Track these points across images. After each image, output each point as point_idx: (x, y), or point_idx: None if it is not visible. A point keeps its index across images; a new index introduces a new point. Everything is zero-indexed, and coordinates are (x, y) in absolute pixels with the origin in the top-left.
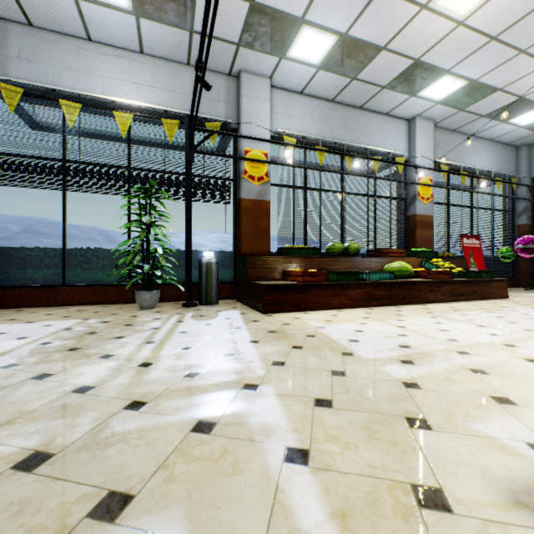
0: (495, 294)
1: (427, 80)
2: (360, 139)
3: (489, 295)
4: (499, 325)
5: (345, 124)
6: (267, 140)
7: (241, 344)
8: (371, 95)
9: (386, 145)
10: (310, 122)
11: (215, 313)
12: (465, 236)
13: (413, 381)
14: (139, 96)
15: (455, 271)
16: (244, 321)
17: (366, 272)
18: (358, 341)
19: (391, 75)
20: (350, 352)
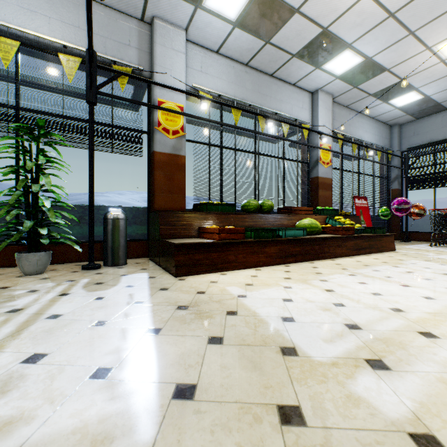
0: (386, 248)
1: (331, 53)
2: (272, 105)
3: (382, 249)
4: (420, 284)
5: (258, 89)
6: (182, 90)
7: (132, 338)
8: (282, 63)
9: (294, 113)
10: (226, 82)
11: (118, 278)
12: (356, 197)
13: (424, 429)
14: (30, 24)
15: (356, 227)
16: (149, 290)
17: (282, 229)
18: (293, 320)
19: (301, 43)
20: (292, 346)
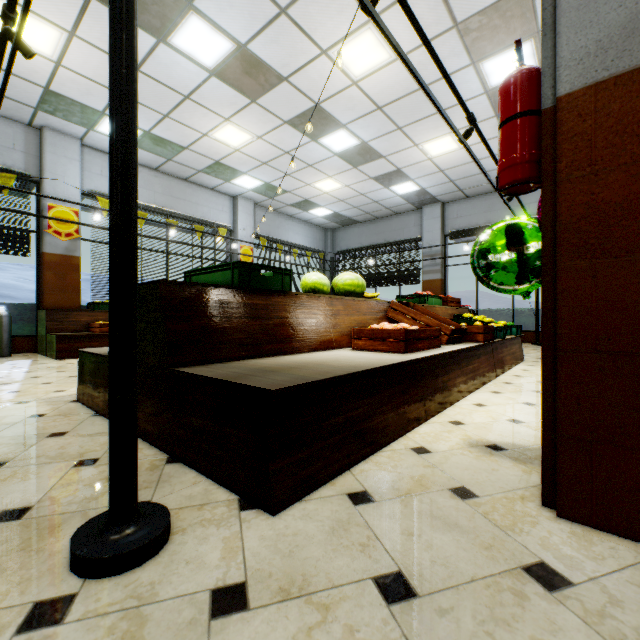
0: None
1: (233, 175)
2: (186, 208)
3: None
4: None
5: (170, 192)
6: (73, 202)
7: (15, 373)
8: (192, 174)
9: (212, 215)
10: None
11: (3, 362)
12: None
13: None
14: None
15: None
16: (30, 364)
17: None
18: None
19: (202, 165)
20: None
